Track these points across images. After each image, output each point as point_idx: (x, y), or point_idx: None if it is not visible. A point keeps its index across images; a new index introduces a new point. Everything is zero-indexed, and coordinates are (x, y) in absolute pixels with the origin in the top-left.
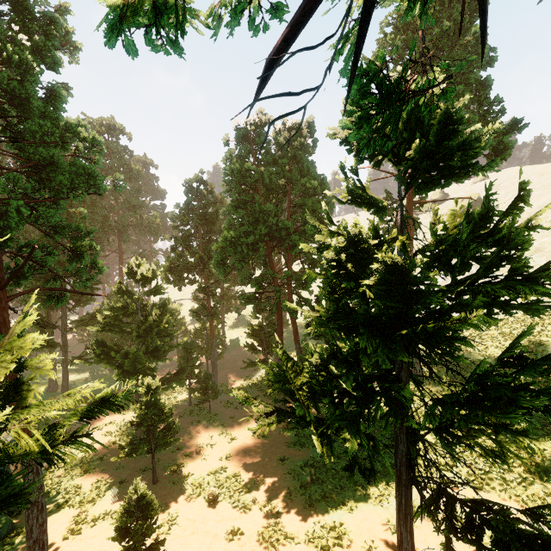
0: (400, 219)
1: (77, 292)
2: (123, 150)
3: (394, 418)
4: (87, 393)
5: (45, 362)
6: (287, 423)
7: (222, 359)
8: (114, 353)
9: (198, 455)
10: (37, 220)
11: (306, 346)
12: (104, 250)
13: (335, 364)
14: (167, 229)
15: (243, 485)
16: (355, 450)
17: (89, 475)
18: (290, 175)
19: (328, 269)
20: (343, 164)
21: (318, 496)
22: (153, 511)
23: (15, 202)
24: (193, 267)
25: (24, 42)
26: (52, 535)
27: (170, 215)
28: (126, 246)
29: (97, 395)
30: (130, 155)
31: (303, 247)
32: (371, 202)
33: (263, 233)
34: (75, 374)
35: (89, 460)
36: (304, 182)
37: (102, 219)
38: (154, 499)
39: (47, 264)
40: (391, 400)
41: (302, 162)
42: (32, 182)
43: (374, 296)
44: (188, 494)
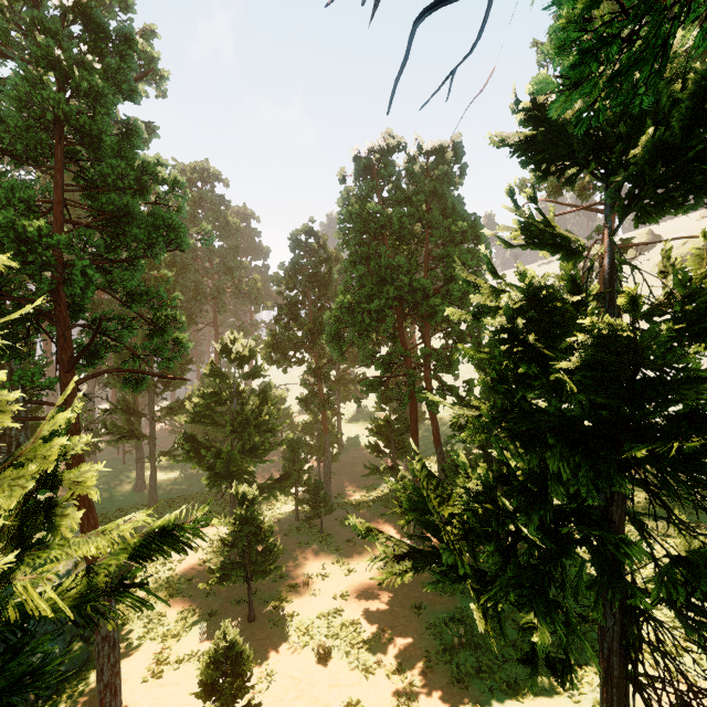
0: (609, 266)
1: (155, 374)
2: (219, 200)
3: (609, 589)
4: (126, 534)
5: (87, 475)
6: (427, 570)
7: (338, 461)
8: (204, 450)
9: (306, 589)
10: (112, 286)
11: (458, 460)
12: (197, 322)
13: (505, 493)
14: (271, 296)
15: (364, 638)
16: (547, 645)
17: (175, 601)
18: (428, 216)
19: (494, 345)
20: (513, 188)
21: (471, 668)
22: (246, 666)
23: (80, 262)
24: (301, 343)
25: (94, 65)
26: (129, 674)
27: (273, 277)
28: (223, 318)
29: (156, 525)
30: (227, 206)
31: (450, 313)
32: (558, 242)
33: (392, 297)
34: (165, 471)
35: (175, 581)
36: (448, 224)
37: (194, 286)
38: (247, 649)
39: (122, 340)
40: (601, 557)
41: (445, 198)
42: (107, 239)
43: (576, 388)
44: (293, 642)
